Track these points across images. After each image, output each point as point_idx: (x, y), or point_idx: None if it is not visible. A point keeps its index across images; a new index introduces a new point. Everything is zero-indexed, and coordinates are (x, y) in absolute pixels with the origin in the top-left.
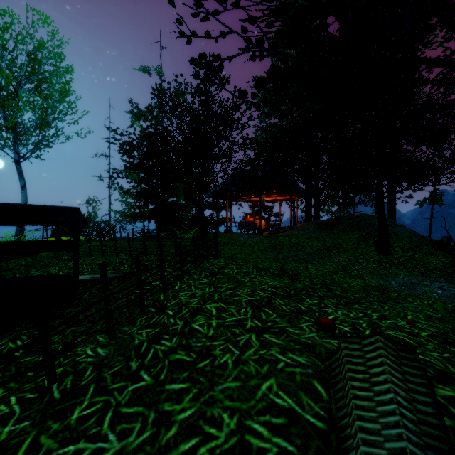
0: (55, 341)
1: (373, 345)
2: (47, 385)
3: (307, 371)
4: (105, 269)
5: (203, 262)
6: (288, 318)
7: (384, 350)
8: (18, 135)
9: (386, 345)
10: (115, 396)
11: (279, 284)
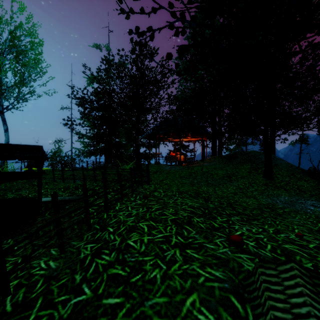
0: (17, 254)
1: (289, 272)
2: (2, 298)
3: (224, 285)
4: (56, 196)
5: (138, 187)
6: (205, 234)
7: (301, 278)
8: (1, 92)
9: (301, 272)
10: (59, 309)
11: (195, 204)
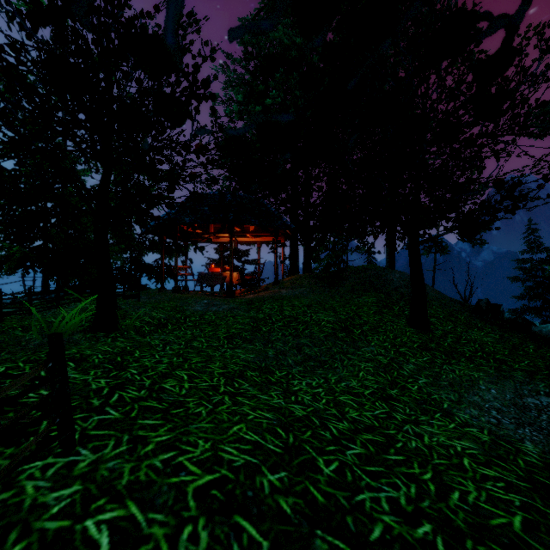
0: None
1: None
2: None
3: None
4: None
5: None
6: None
7: None
8: None
9: None
10: None
11: None
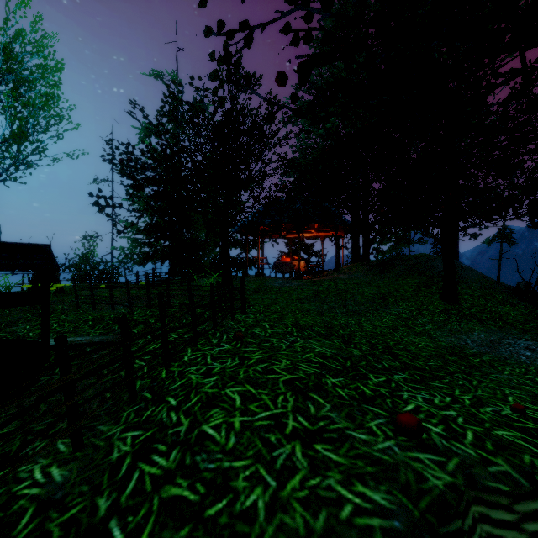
0: None
1: None
2: None
3: (392, 525)
4: (65, 341)
5: (226, 319)
6: (349, 410)
7: None
8: None
9: None
10: None
11: (328, 350)
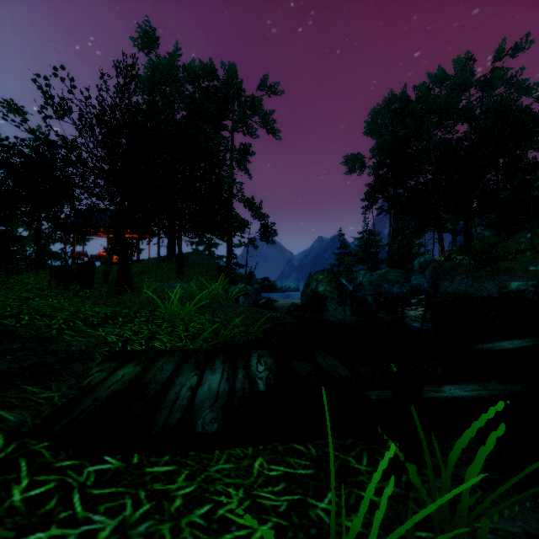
0: None
1: None
2: None
3: None
4: None
5: (34, 271)
6: None
7: None
8: None
9: None
10: None
11: None
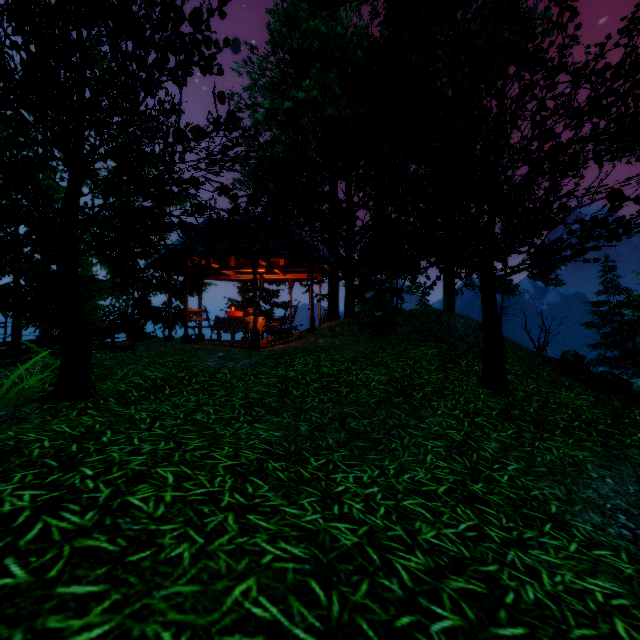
0: None
1: None
2: None
3: None
4: None
5: None
6: None
7: None
8: None
9: None
10: None
11: None
